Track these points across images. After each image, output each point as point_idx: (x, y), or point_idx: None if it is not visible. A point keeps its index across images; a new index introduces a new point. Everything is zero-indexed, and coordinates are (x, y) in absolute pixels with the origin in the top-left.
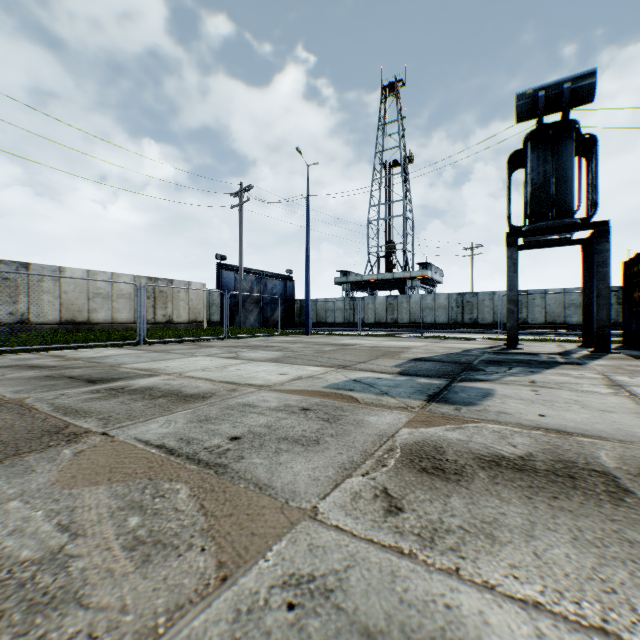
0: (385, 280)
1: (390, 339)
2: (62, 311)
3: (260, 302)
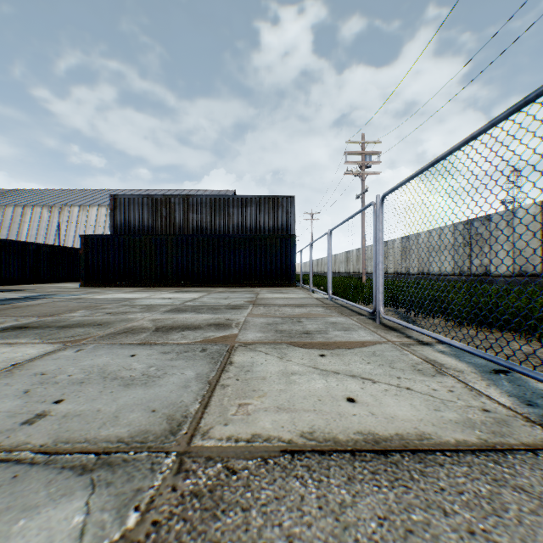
0: None
1: None
2: None
3: None
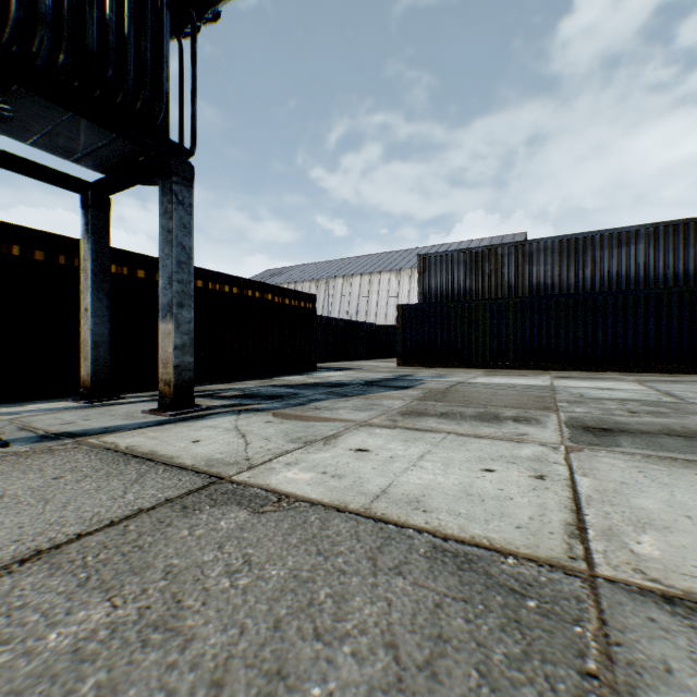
0: None
1: None
2: None
3: None
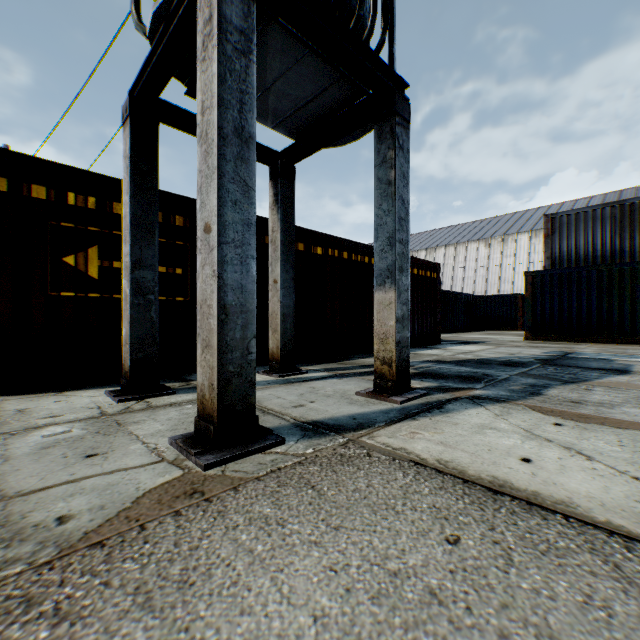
0: None
1: None
2: None
3: None
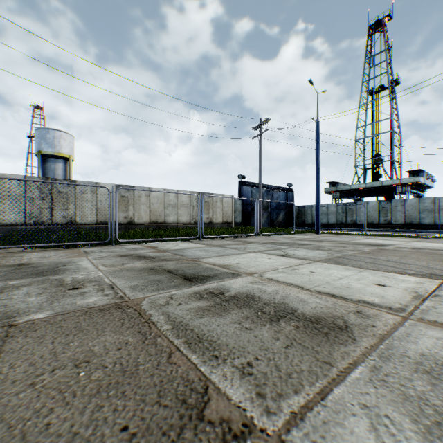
0: (373, 187)
1: (411, 239)
2: (150, 216)
3: (268, 208)
